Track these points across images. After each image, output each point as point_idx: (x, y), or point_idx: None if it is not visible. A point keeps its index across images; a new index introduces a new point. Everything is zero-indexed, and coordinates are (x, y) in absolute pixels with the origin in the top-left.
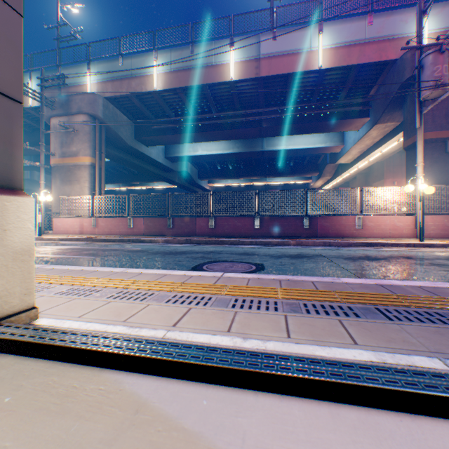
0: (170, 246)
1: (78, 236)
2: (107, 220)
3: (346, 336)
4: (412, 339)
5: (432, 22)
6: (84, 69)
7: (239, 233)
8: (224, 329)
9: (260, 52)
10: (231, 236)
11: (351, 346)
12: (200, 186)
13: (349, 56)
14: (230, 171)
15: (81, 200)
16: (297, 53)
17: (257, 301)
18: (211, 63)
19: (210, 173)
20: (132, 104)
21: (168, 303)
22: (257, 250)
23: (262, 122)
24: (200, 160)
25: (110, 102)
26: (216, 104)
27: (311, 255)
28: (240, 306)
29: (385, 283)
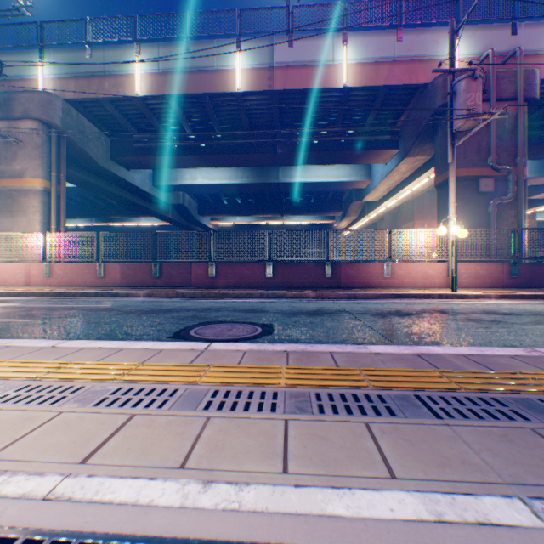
0: (153, 302)
1: (21, 289)
2: (67, 267)
3: (378, 459)
4: (475, 456)
5: (464, 46)
6: (34, 58)
7: (247, 283)
8: (176, 462)
9: (274, 59)
10: (237, 287)
11: (387, 485)
12: (202, 224)
13: (376, 75)
14: (239, 206)
15: (29, 239)
16: (318, 66)
17: (247, 393)
18: (212, 67)
19: (213, 208)
20: (105, 111)
21: (99, 407)
22: (267, 305)
23: (276, 147)
24: (201, 191)
25: (73, 107)
26: (220, 121)
27: (334, 311)
28: (219, 405)
29: (423, 352)
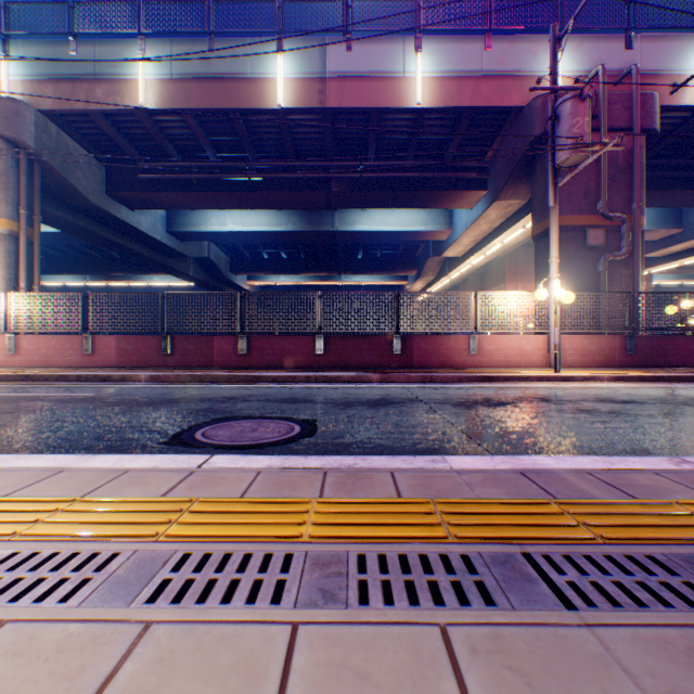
0: (157, 388)
1: None
2: (40, 340)
3: None
4: None
5: (568, 61)
6: None
7: (291, 362)
8: None
9: (327, 67)
10: (276, 368)
11: None
12: (235, 285)
13: (459, 93)
14: (284, 262)
15: None
16: (384, 78)
17: (239, 559)
18: (245, 74)
19: (250, 264)
20: (98, 129)
21: None
22: (315, 391)
23: (331, 183)
24: (232, 240)
25: (52, 121)
26: (255, 147)
27: (403, 400)
28: (180, 590)
29: (529, 467)
